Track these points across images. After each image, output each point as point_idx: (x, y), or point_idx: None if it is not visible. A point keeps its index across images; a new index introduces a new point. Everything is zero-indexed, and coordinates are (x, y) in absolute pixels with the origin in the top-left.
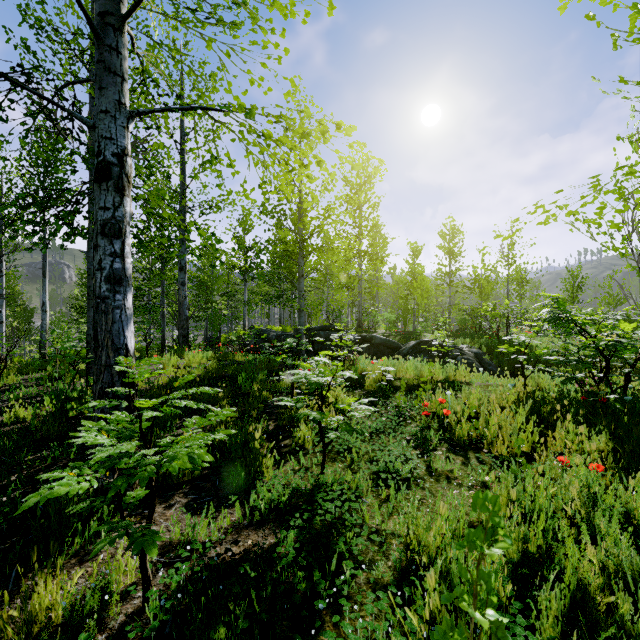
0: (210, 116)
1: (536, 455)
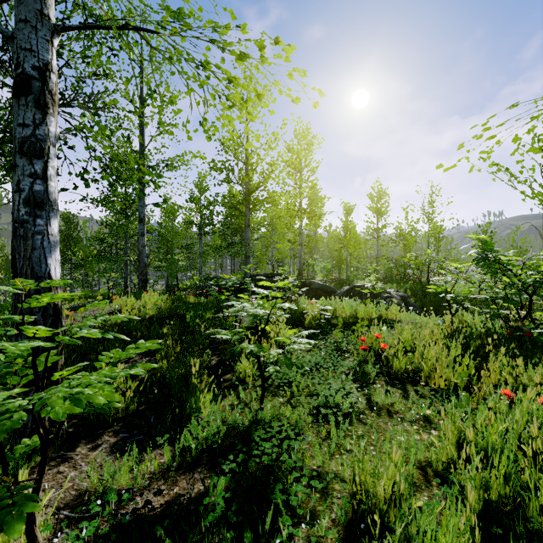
0: (145, 40)
1: (476, 388)
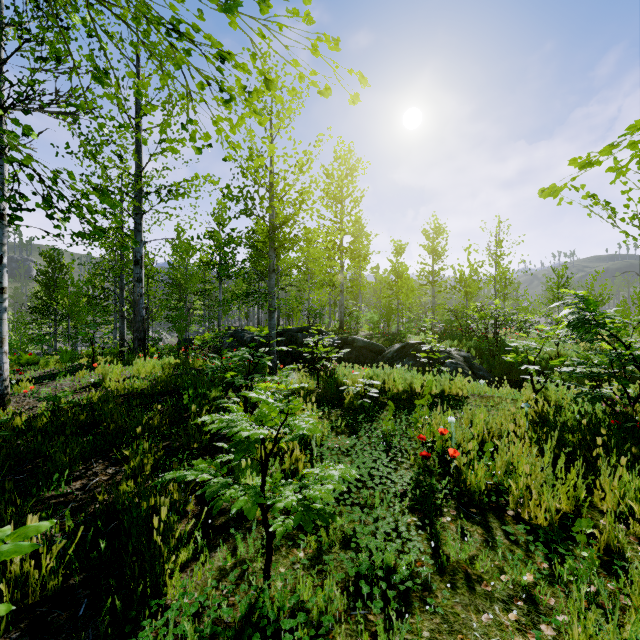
0: None
1: (596, 532)
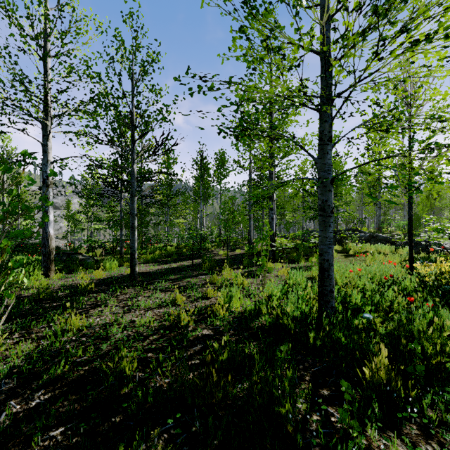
0: None
1: None
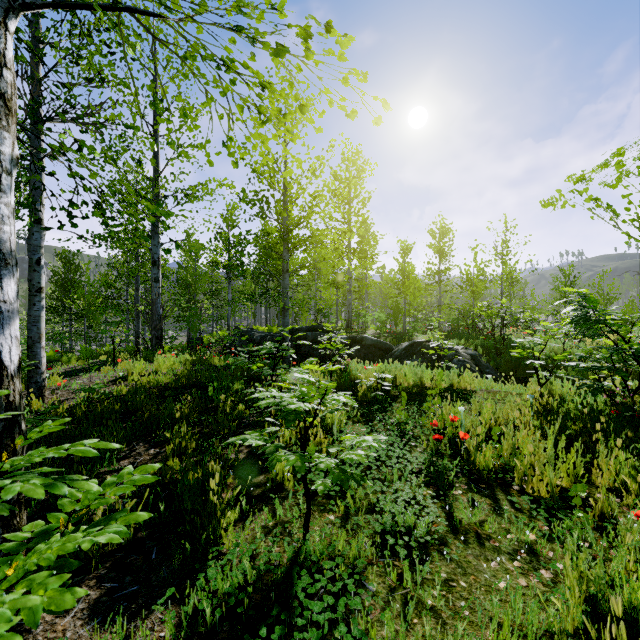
0: (145, 28)
1: (592, 500)
